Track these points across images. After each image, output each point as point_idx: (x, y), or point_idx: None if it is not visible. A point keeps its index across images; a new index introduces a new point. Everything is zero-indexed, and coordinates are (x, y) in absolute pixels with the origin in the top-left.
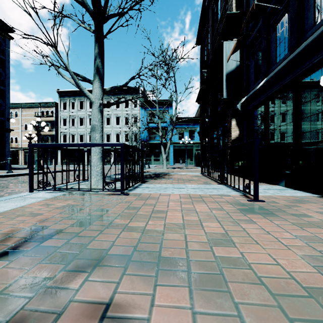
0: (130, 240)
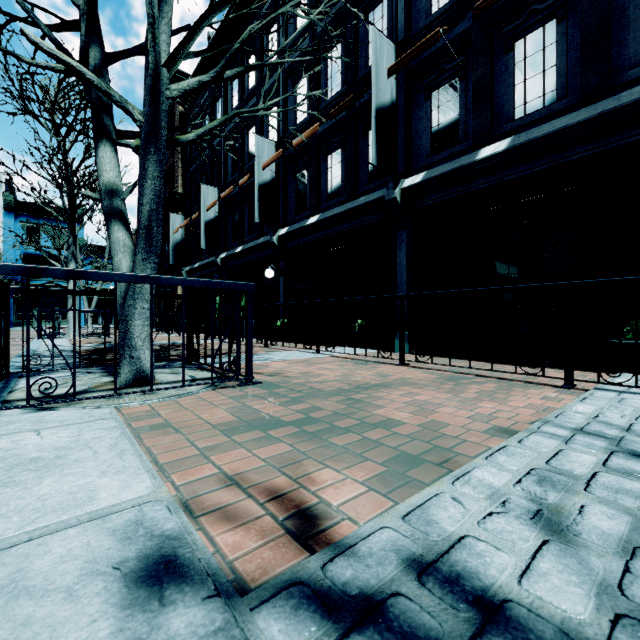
0: None
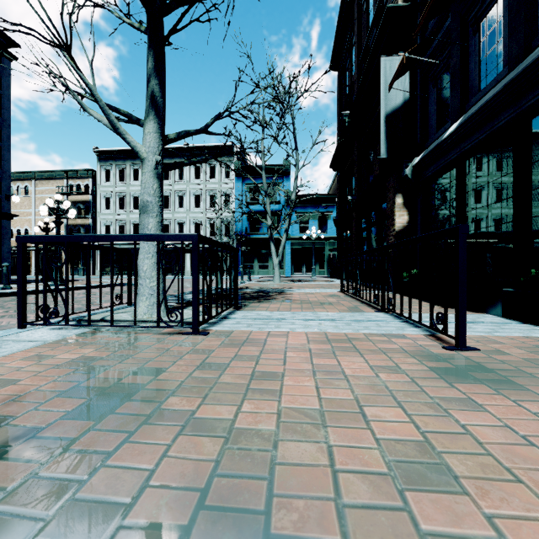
0: (195, 464)
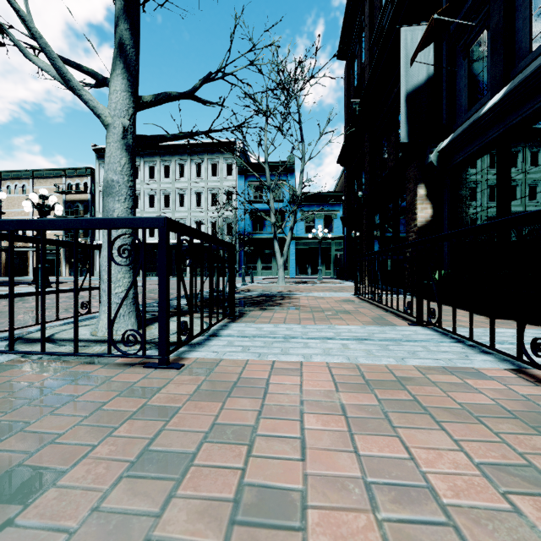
0: None
